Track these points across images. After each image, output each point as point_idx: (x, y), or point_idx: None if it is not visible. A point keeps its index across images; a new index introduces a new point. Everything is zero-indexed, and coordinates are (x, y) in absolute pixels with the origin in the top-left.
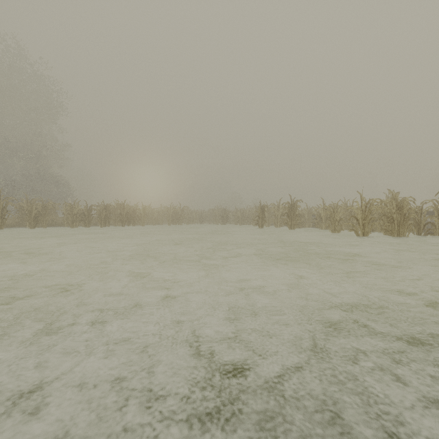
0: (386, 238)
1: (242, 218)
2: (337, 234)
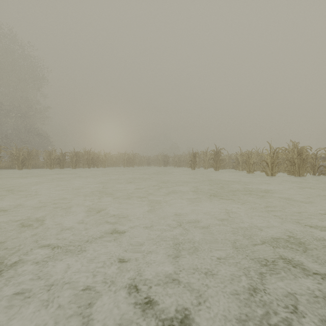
0: (289, 177)
1: (179, 162)
2: (251, 174)
